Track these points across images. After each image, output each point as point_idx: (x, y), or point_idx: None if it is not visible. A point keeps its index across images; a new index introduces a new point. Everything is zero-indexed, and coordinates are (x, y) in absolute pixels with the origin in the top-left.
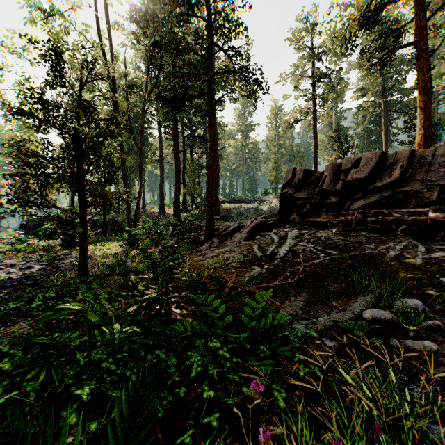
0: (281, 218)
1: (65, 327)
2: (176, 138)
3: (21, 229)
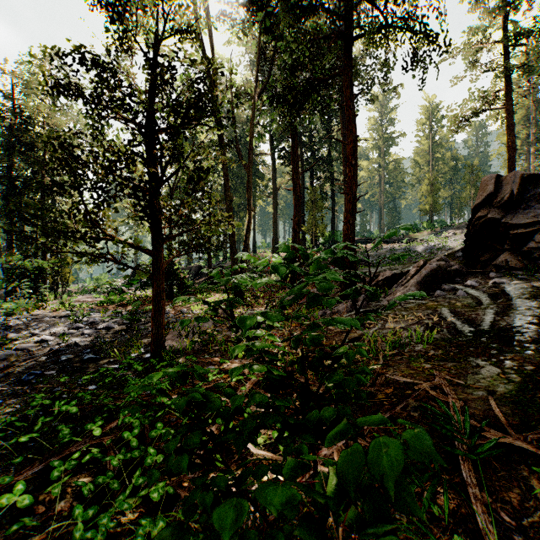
0: (471, 261)
1: (49, 535)
2: (294, 154)
3: (131, 276)
